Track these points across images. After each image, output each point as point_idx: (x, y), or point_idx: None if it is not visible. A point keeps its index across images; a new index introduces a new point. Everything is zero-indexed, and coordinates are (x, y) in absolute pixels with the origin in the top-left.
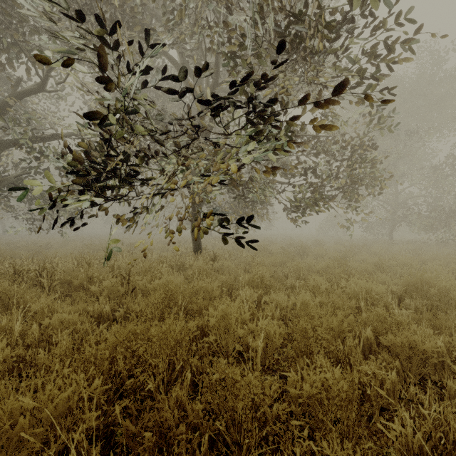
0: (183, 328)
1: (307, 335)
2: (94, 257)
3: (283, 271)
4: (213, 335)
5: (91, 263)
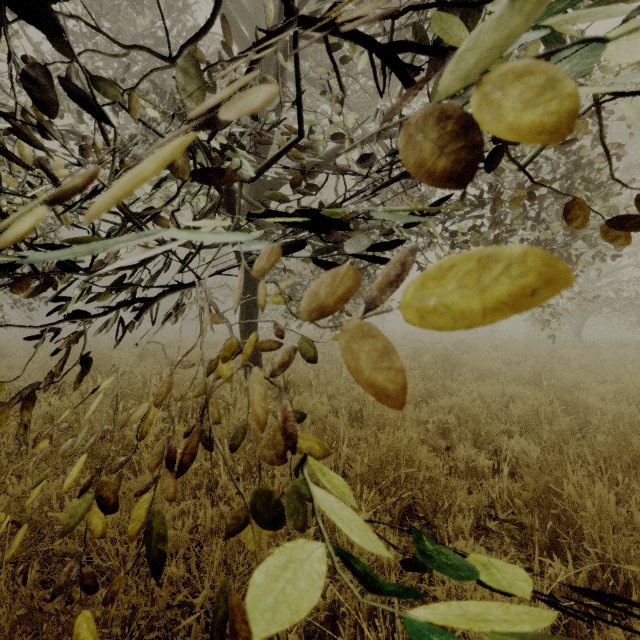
0: None
1: None
2: (19, 388)
3: (436, 419)
4: None
5: None
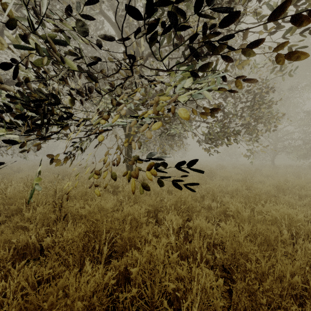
0: (100, 280)
1: (255, 297)
2: (44, 181)
3: (200, 192)
4: (136, 287)
5: None
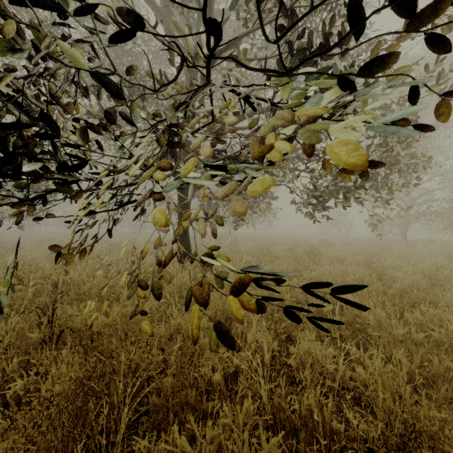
0: None
1: None
2: (43, 266)
3: (300, 285)
4: None
5: (24, 277)
